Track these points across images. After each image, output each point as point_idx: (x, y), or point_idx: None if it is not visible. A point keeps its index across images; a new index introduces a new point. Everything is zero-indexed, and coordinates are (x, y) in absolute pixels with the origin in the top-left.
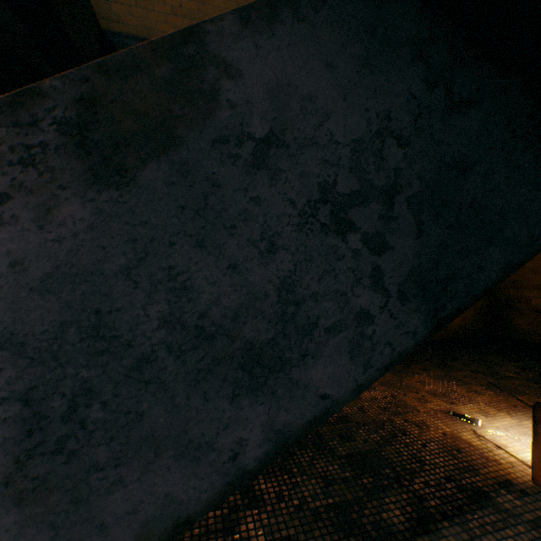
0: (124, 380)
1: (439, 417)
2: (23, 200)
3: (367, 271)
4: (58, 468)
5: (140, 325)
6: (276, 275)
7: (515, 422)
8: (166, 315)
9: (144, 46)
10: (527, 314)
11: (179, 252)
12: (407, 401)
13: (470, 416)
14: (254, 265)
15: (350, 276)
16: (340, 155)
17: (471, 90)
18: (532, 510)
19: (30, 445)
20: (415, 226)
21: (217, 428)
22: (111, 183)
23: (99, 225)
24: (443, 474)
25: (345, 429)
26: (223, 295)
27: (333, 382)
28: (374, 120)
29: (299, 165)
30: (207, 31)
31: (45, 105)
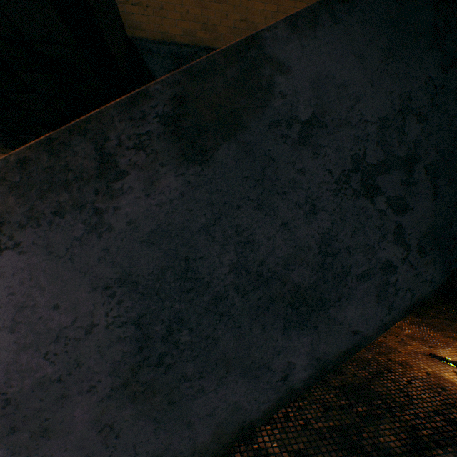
0: (204, 313)
1: (420, 358)
2: (136, 175)
3: (391, 228)
4: (159, 377)
5: (216, 270)
6: (317, 231)
7: None
8: (234, 263)
9: (218, 54)
10: None
11: (244, 213)
12: (388, 343)
13: (450, 359)
14: (300, 224)
15: (376, 233)
16: (368, 132)
17: None
18: None
19: (140, 358)
20: (432, 189)
21: (272, 353)
22: (195, 160)
23: (187, 193)
24: (431, 408)
25: None
26: (276, 247)
27: (363, 321)
28: (396, 101)
29: (335, 141)
30: (264, 38)
31: (150, 103)
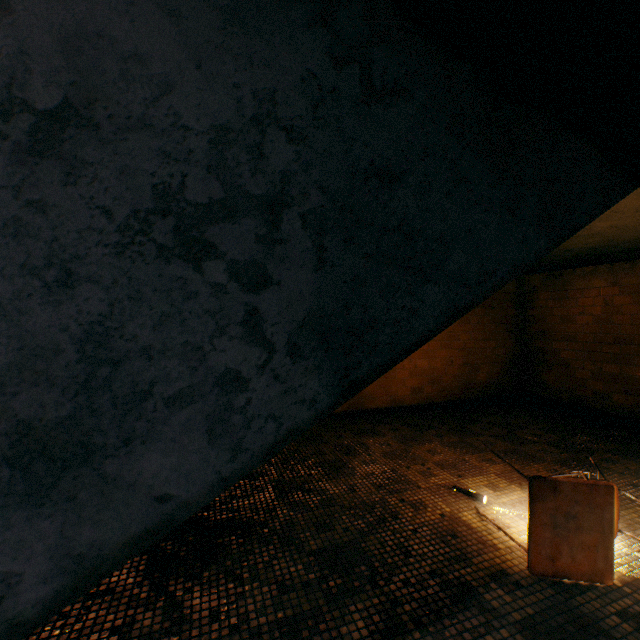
0: None
1: (442, 493)
2: None
3: (237, 315)
4: None
5: None
6: (77, 320)
7: (525, 495)
8: None
9: None
10: (556, 368)
11: None
12: (409, 476)
13: (477, 491)
14: (34, 305)
15: (209, 323)
16: (191, 147)
17: (399, 74)
18: (522, 606)
19: None
20: (315, 253)
21: None
22: None
23: None
24: (429, 568)
25: (325, 516)
26: None
27: (180, 476)
28: (248, 101)
29: (119, 156)
30: None
31: None
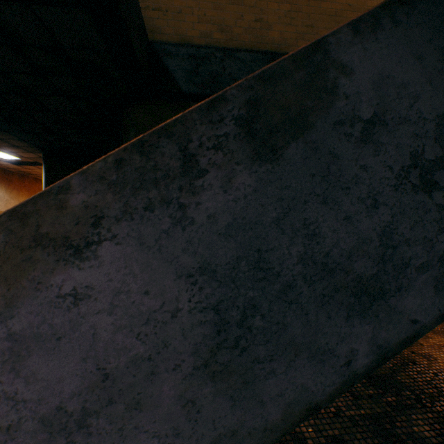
0: (275, 300)
1: None
2: (214, 173)
3: None
4: (235, 358)
5: (285, 261)
6: (378, 225)
7: None
8: (301, 254)
9: (287, 59)
10: None
11: (310, 208)
12: None
13: None
14: (362, 217)
15: (434, 226)
16: (426, 129)
17: None
18: None
19: (218, 341)
20: None
21: (336, 339)
22: (266, 159)
23: (259, 189)
24: None
25: None
26: (340, 240)
27: (421, 310)
28: None
29: (395, 138)
30: (329, 43)
31: (227, 107)
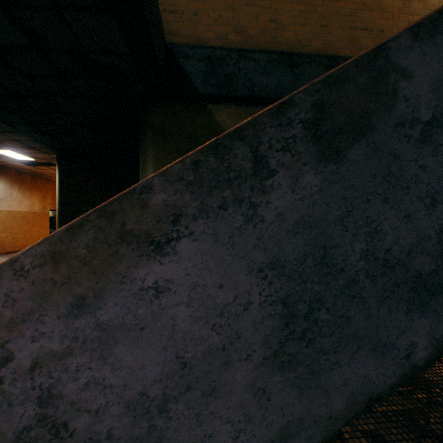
0: (339, 294)
1: None
2: (283, 174)
3: None
4: (301, 349)
5: (348, 257)
6: (436, 222)
7: None
8: (363, 251)
9: (350, 64)
10: None
11: (372, 206)
12: None
13: None
14: (420, 215)
15: None
16: None
17: None
18: None
19: (286, 333)
20: None
21: (396, 333)
22: (331, 160)
23: (324, 188)
24: None
25: None
26: (400, 237)
27: None
28: None
29: None
30: (390, 48)
31: (294, 111)
